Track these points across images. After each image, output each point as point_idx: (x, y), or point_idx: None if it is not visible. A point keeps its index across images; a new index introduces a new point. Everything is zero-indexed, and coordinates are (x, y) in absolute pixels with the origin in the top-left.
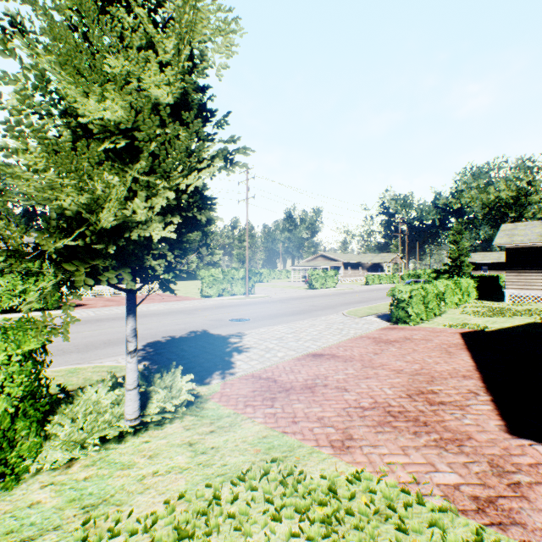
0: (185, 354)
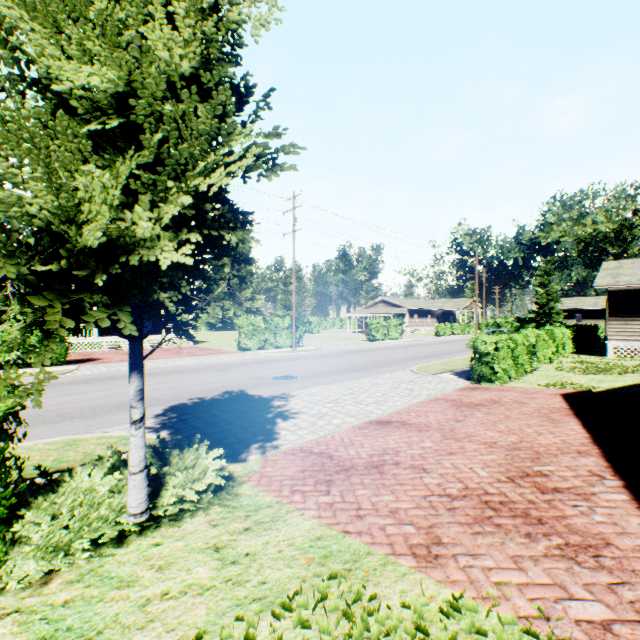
0: (216, 421)
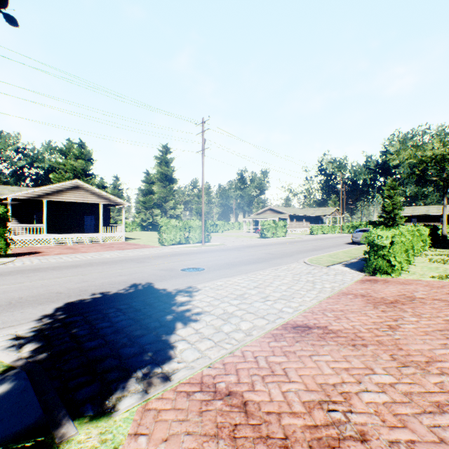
0: (104, 326)
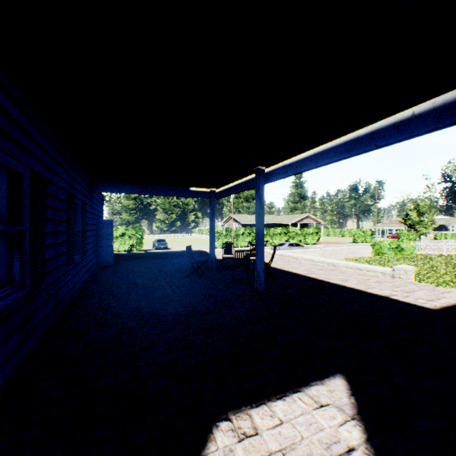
0: None
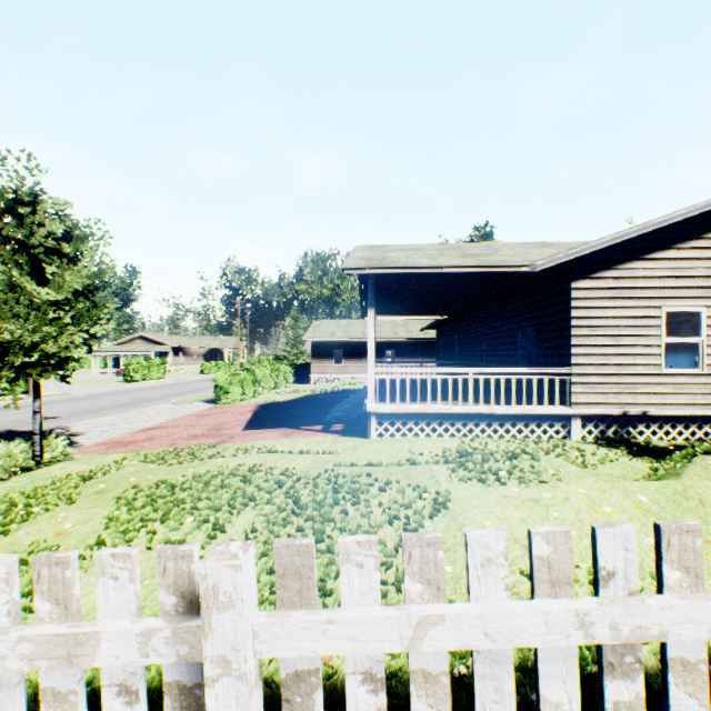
0: None
